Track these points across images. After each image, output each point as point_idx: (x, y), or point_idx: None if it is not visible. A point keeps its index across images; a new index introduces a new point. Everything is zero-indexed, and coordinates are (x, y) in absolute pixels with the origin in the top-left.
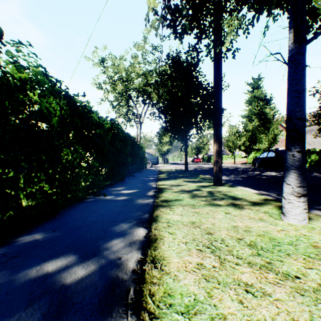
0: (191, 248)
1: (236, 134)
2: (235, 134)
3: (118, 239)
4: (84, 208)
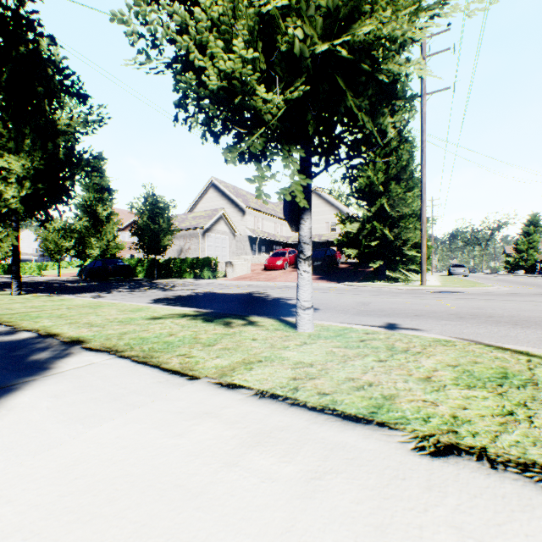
0: None
1: (64, 231)
2: (61, 231)
3: None
4: None
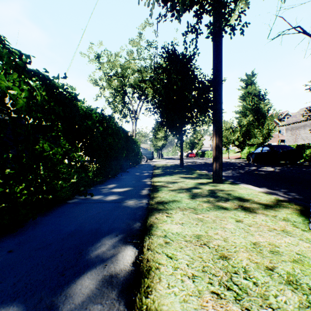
0: (202, 290)
1: (230, 129)
2: (229, 130)
3: (94, 270)
4: (62, 214)
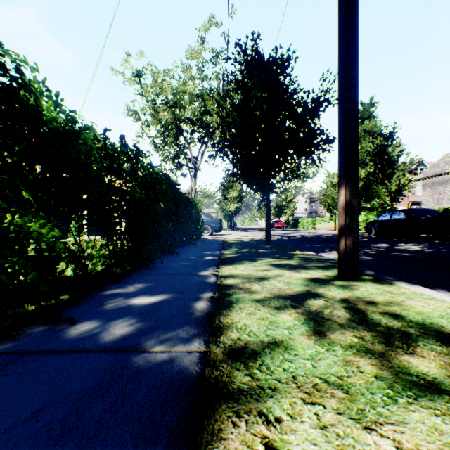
0: None
1: None
2: (336, 186)
3: None
4: None
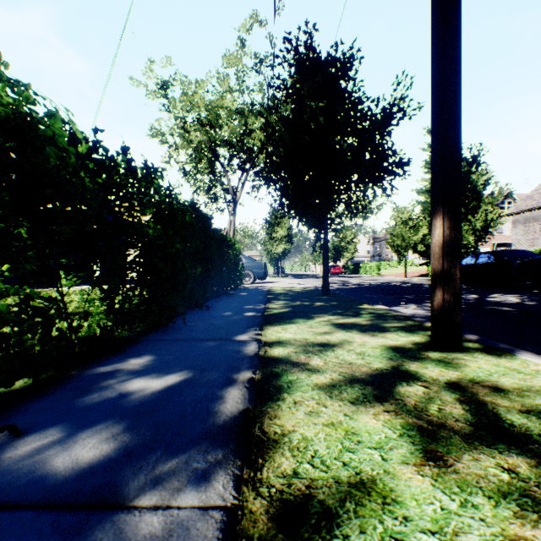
0: None
1: (410, 222)
2: (407, 223)
3: None
4: None
